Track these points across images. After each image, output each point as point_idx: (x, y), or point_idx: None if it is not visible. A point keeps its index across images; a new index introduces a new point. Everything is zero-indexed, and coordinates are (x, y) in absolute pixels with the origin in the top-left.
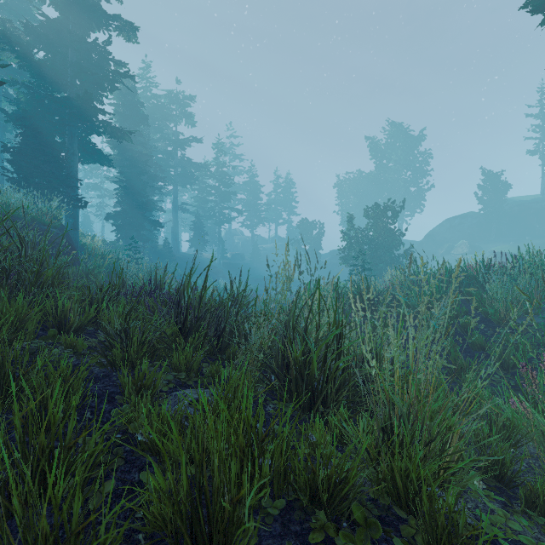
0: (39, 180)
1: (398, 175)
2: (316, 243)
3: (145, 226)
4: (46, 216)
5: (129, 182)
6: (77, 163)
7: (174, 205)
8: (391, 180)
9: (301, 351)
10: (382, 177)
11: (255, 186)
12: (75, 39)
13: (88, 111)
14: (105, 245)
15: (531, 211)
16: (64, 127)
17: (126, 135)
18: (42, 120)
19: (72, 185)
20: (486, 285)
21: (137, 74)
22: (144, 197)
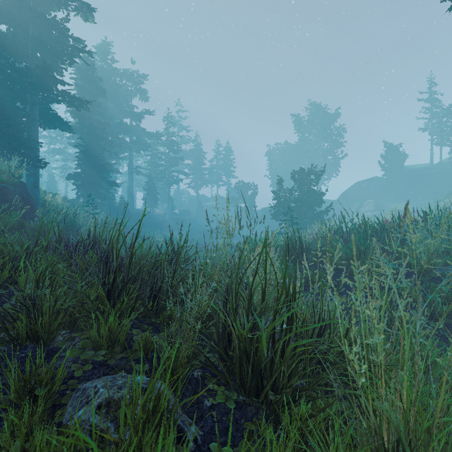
0: (0, 141)
1: (318, 146)
2: (251, 202)
3: (102, 186)
4: (4, 174)
5: (88, 147)
6: (37, 127)
7: (129, 168)
8: (312, 150)
9: (247, 327)
10: (305, 147)
11: (199, 153)
12: (35, 15)
13: (48, 80)
14: (66, 202)
15: (423, 177)
16: (25, 94)
17: (84, 104)
18: (3, 87)
19: (33, 147)
20: (408, 238)
21: (97, 54)
22: (102, 161)
